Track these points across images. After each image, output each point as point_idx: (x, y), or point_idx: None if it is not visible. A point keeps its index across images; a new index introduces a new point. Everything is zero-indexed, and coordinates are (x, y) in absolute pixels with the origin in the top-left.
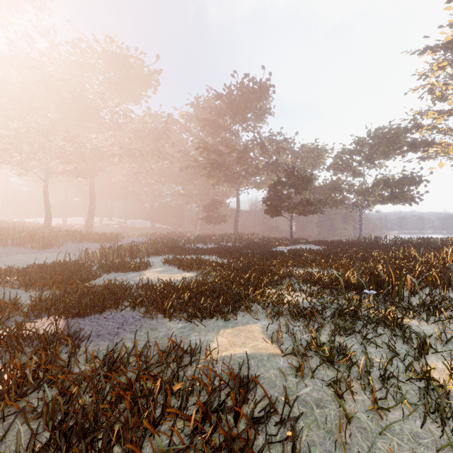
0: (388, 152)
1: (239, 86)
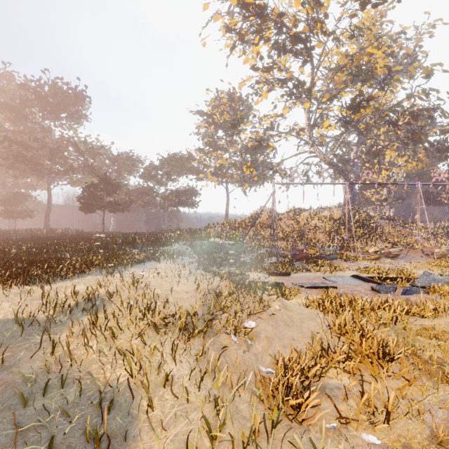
0: (179, 172)
1: (51, 85)
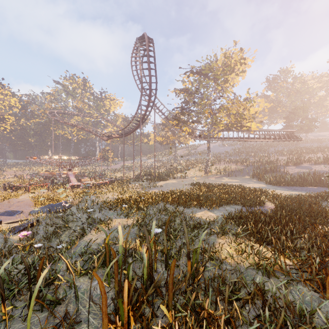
0: None
1: None
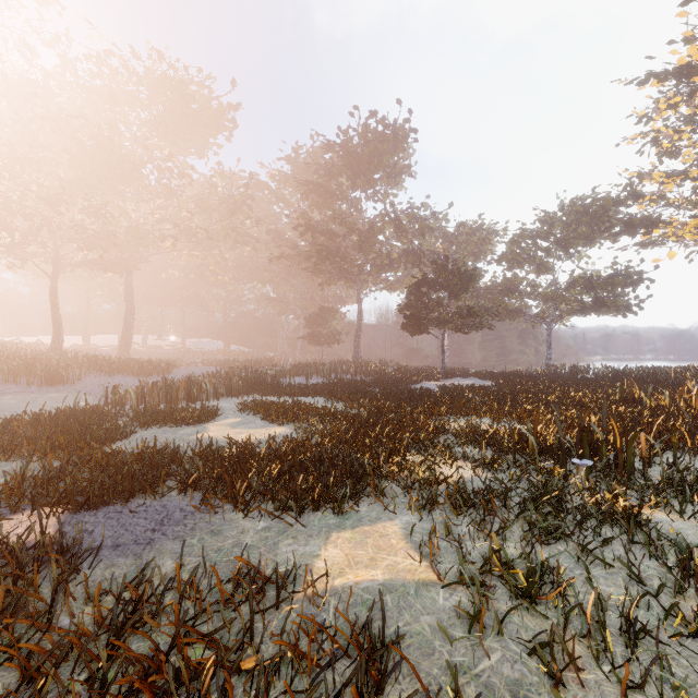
0: (592, 235)
1: (362, 131)
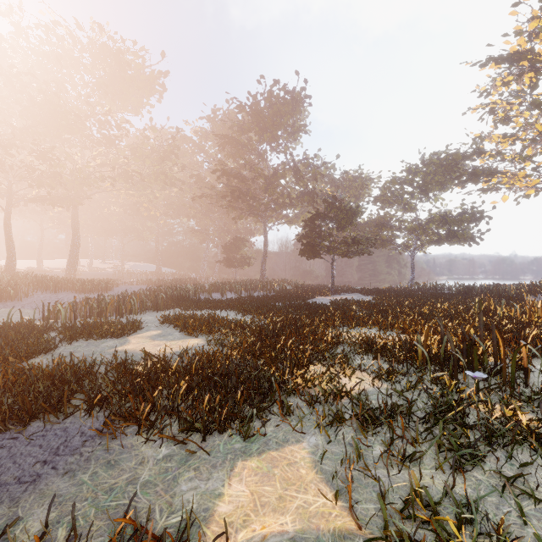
0: (445, 182)
1: (267, 96)
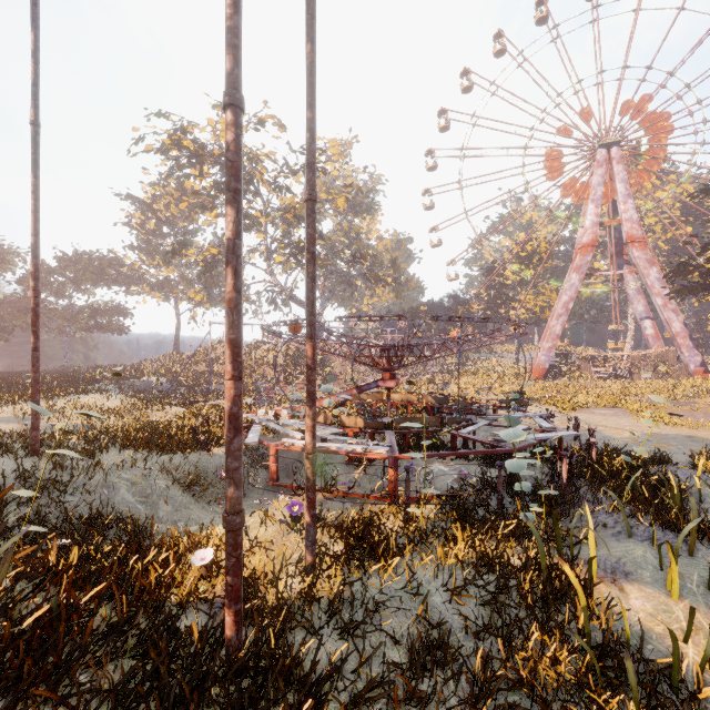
0: (97, 280)
1: None
